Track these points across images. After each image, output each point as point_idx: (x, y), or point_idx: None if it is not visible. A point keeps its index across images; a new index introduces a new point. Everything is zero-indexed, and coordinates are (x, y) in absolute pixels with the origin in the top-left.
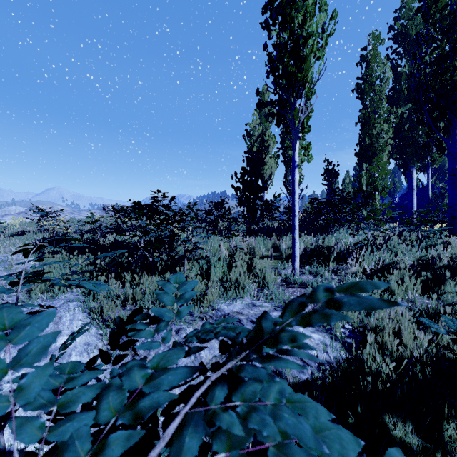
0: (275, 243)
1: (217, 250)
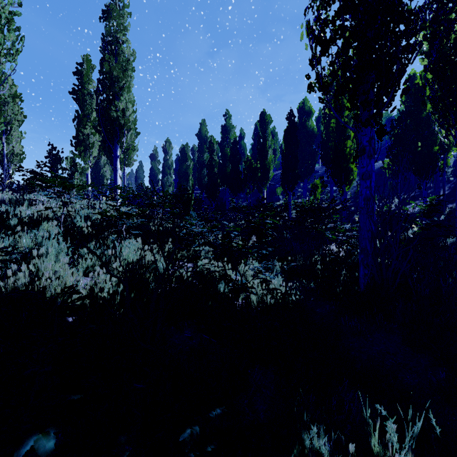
0: None
1: None
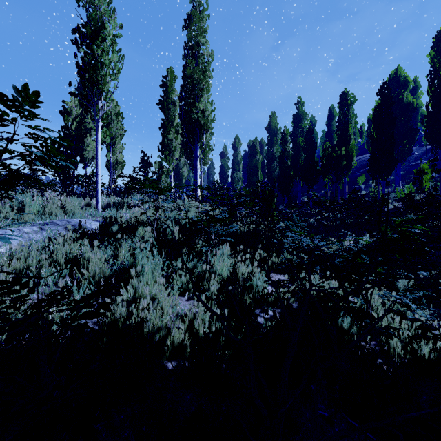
0: (88, 203)
1: (30, 202)
